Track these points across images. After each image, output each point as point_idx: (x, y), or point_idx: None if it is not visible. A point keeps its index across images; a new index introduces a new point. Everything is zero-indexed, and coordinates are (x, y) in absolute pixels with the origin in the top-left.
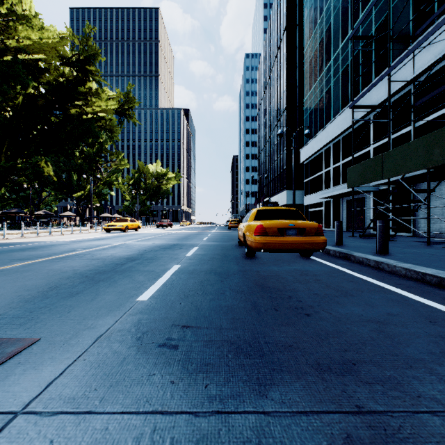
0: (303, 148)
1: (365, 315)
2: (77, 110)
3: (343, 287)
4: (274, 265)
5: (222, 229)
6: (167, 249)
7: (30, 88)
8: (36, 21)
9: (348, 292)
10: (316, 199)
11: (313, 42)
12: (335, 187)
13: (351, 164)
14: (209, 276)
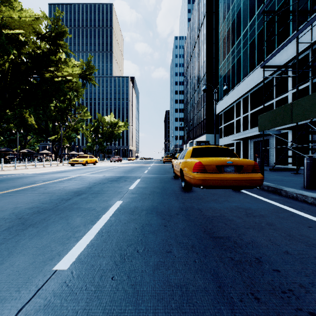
0: (219, 103)
1: None
2: (50, 74)
3: (310, 238)
4: (213, 201)
5: (158, 163)
6: (114, 182)
7: (11, 55)
8: (16, 4)
9: None
10: (229, 141)
11: (227, 23)
12: (244, 131)
13: (257, 114)
14: (151, 217)
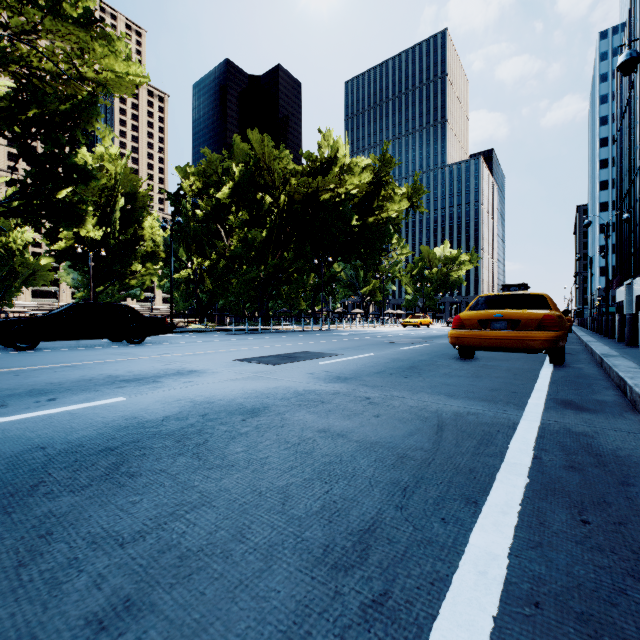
0: None
1: None
2: (373, 218)
3: None
4: None
5: None
6: None
7: (352, 220)
8: (355, 168)
9: None
10: None
11: None
12: None
13: None
14: None
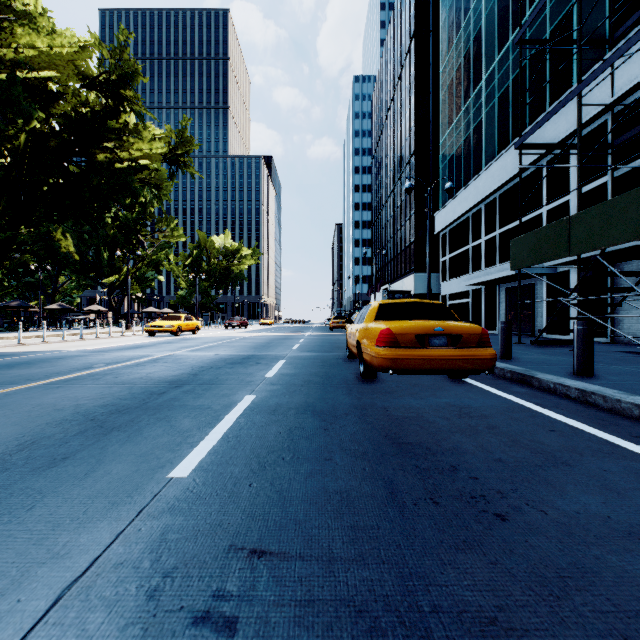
0: (440, 211)
1: (615, 517)
2: (107, 155)
3: (543, 444)
4: (411, 395)
5: (320, 331)
6: (237, 366)
7: (34, 121)
8: (44, 21)
9: (557, 456)
10: (460, 287)
11: (455, 54)
12: (488, 268)
13: (513, 234)
14: (303, 418)
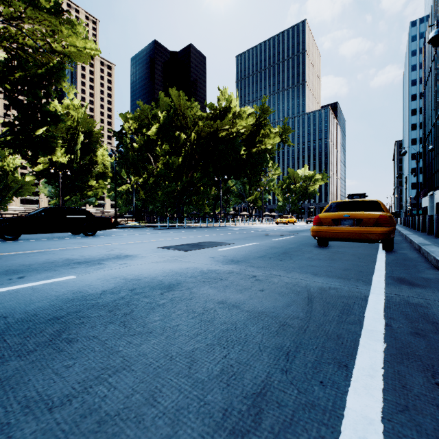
0: None
1: None
2: (255, 149)
3: None
4: None
5: None
6: None
7: (241, 150)
8: (243, 114)
9: None
10: None
11: None
12: None
13: None
14: None
